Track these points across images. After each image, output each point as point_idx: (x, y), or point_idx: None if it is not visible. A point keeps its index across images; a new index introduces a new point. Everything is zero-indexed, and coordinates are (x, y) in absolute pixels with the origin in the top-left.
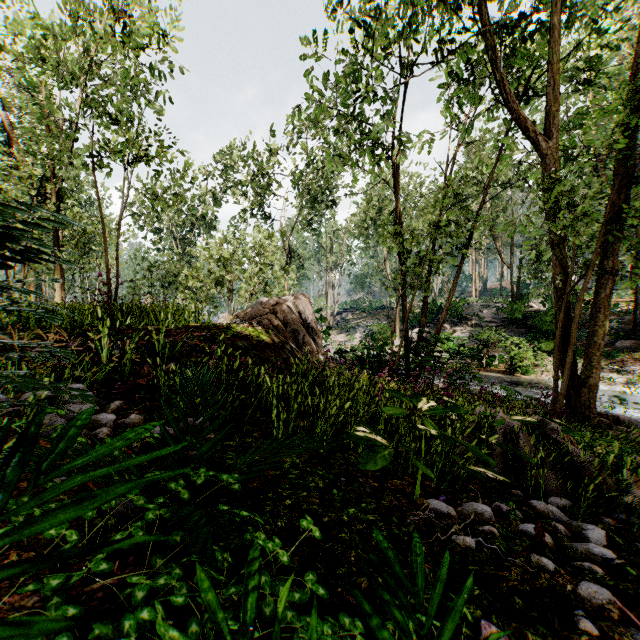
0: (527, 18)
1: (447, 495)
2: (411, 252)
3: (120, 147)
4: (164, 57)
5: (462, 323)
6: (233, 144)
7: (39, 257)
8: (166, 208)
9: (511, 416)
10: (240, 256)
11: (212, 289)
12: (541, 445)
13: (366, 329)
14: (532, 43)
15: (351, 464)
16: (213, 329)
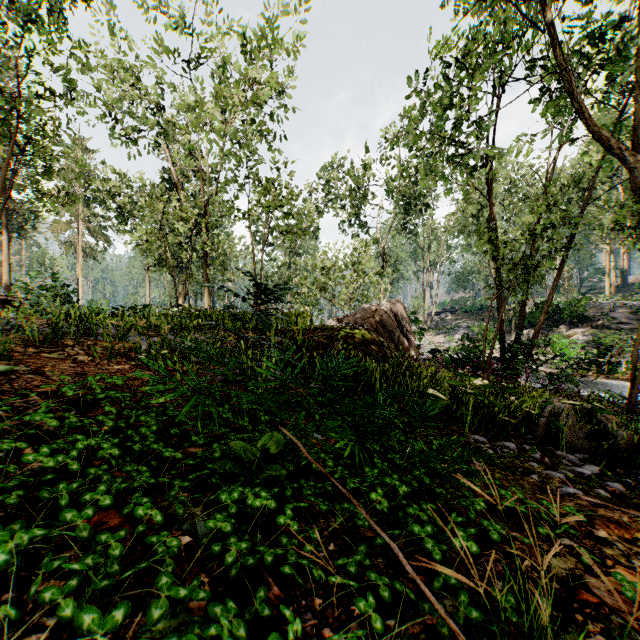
0: (629, 21)
1: (490, 439)
2: (502, 259)
3: (267, 203)
4: (281, 105)
5: (584, 324)
6: (333, 160)
7: (281, 301)
8: (293, 240)
9: (561, 400)
10: (341, 264)
11: (317, 294)
12: (582, 422)
13: (467, 330)
14: (628, 53)
15: (427, 417)
16: (330, 330)
